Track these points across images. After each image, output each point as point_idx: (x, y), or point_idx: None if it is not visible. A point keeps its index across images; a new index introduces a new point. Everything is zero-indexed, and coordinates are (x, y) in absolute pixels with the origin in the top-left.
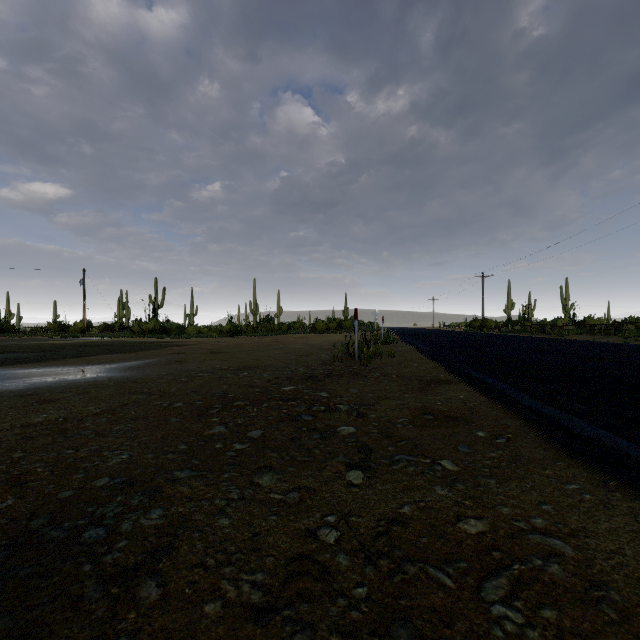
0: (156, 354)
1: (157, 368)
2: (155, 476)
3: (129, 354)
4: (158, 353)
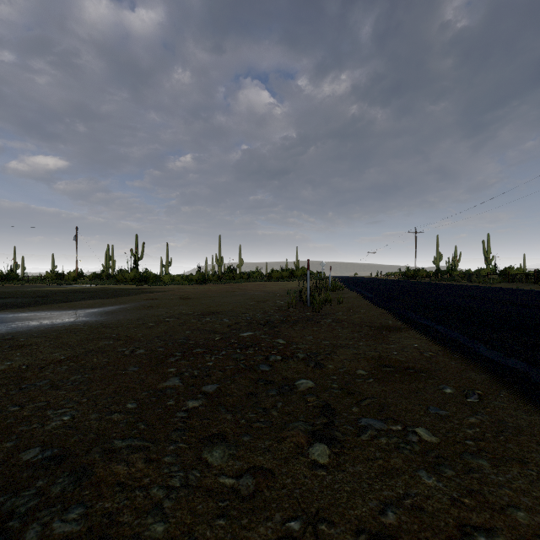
0: (132, 300)
1: (130, 313)
2: (91, 447)
3: (109, 300)
4: (134, 299)
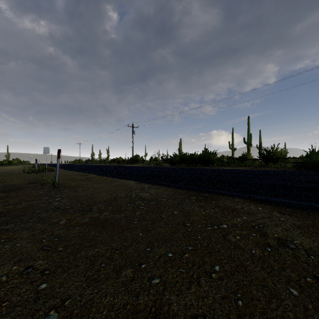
0: None
1: None
2: None
3: None
4: None
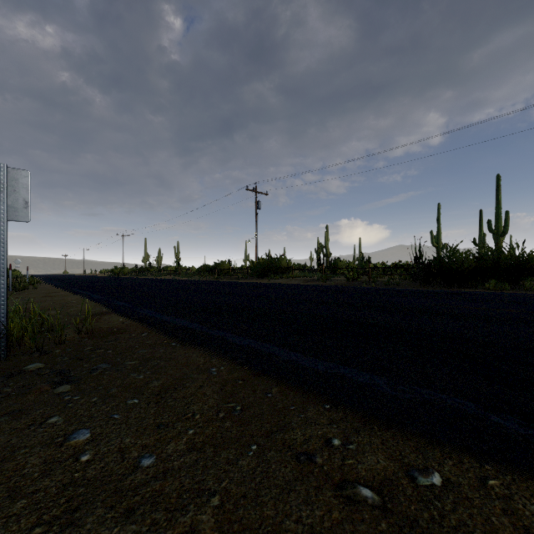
0: None
1: None
2: None
3: None
4: None
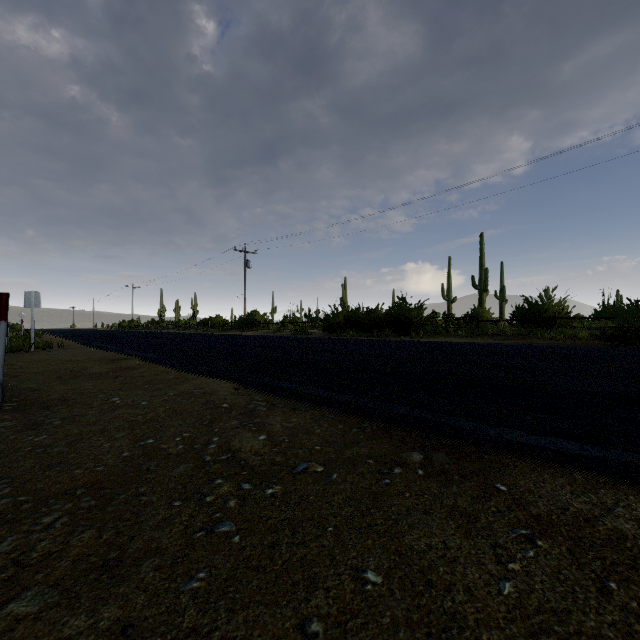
0: None
1: None
2: None
3: None
4: None
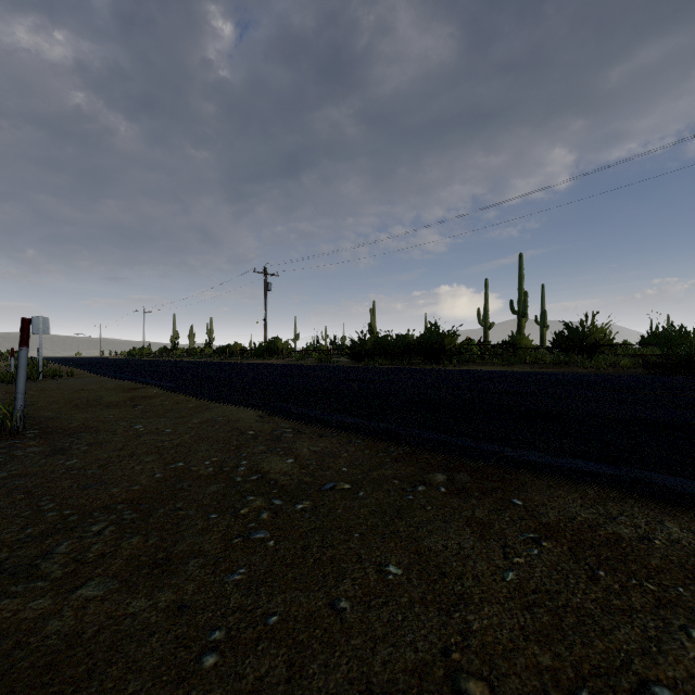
0: None
1: None
2: None
3: None
4: None
